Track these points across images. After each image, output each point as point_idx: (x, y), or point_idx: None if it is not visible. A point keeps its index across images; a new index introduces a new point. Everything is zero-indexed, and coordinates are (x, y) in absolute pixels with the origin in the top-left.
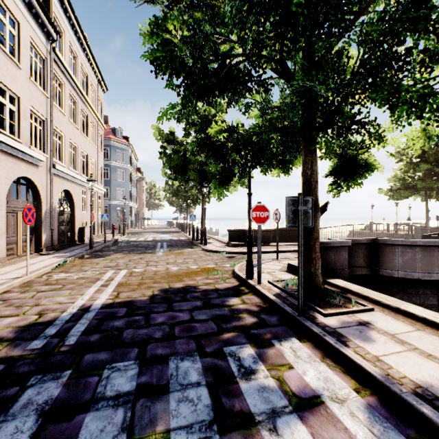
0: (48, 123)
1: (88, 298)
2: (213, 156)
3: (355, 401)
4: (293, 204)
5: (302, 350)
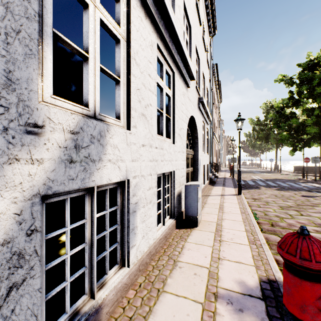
0: (217, 129)
1: (256, 178)
2: (290, 145)
3: (318, 185)
4: (313, 158)
5: (312, 184)
